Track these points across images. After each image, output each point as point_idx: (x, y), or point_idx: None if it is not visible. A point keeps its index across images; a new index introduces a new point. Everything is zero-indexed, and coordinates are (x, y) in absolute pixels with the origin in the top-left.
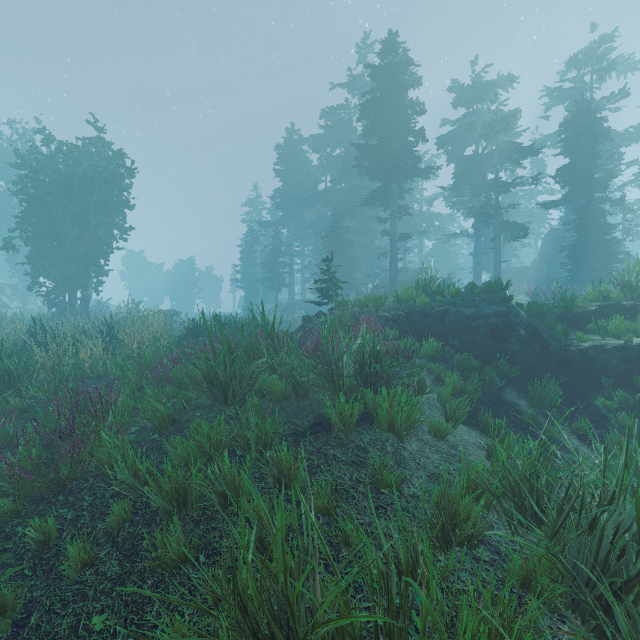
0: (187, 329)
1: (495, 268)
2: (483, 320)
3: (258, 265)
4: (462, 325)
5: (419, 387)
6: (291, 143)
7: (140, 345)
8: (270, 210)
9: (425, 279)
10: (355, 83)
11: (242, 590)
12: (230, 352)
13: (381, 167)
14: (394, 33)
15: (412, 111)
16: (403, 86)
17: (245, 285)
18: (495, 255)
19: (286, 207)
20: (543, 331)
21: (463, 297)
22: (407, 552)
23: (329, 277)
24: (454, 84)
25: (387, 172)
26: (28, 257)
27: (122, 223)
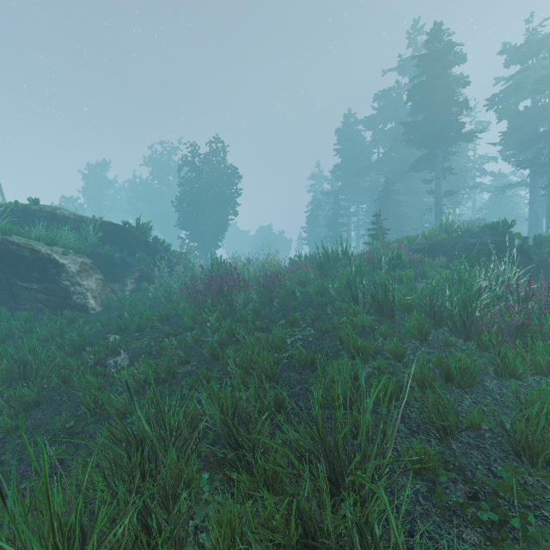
0: (290, 261)
1: (548, 214)
2: (483, 246)
3: (321, 226)
4: (467, 250)
5: (424, 275)
6: (348, 126)
7: (270, 267)
8: (330, 181)
9: (446, 223)
10: (405, 65)
11: (351, 281)
12: (327, 258)
13: (426, 138)
14: (438, 24)
15: (456, 85)
16: (446, 67)
17: (311, 243)
18: (548, 202)
19: (344, 178)
20: (532, 252)
21: (470, 233)
22: (389, 274)
23: (378, 227)
24: (504, 47)
25: (432, 141)
26: (185, 229)
27: (234, 203)
